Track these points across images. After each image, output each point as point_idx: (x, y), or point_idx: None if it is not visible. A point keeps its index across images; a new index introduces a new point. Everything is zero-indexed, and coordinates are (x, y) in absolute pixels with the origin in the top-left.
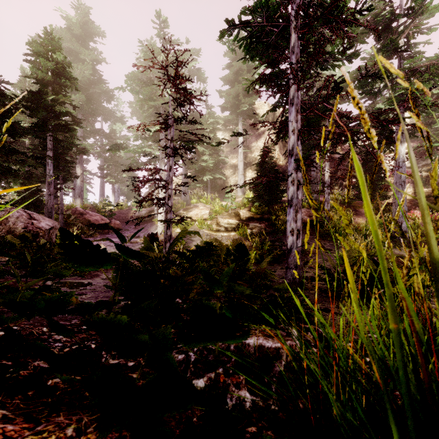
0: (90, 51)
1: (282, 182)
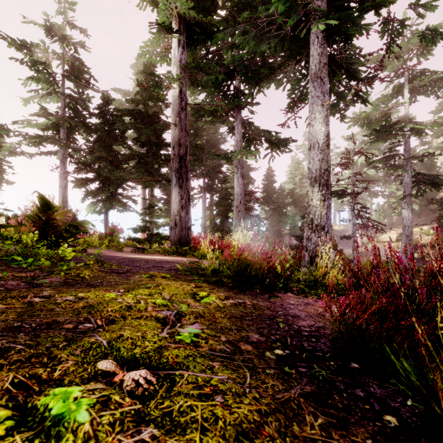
0: None
1: None
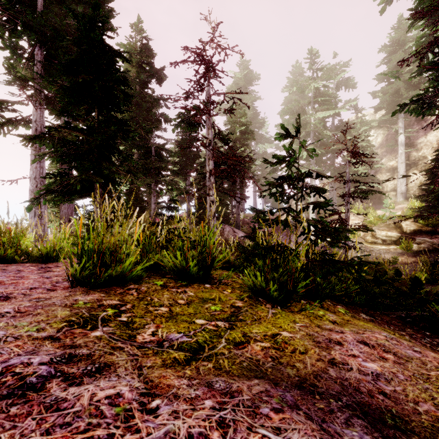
0: (250, 95)
1: None
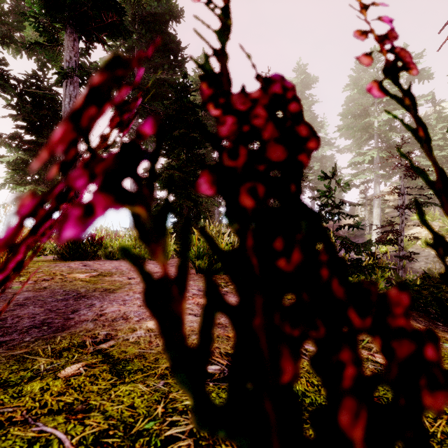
0: (307, 100)
1: None
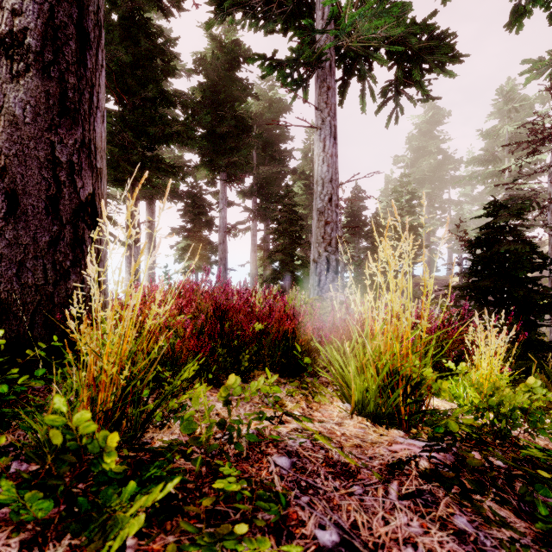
0: (436, 140)
1: None
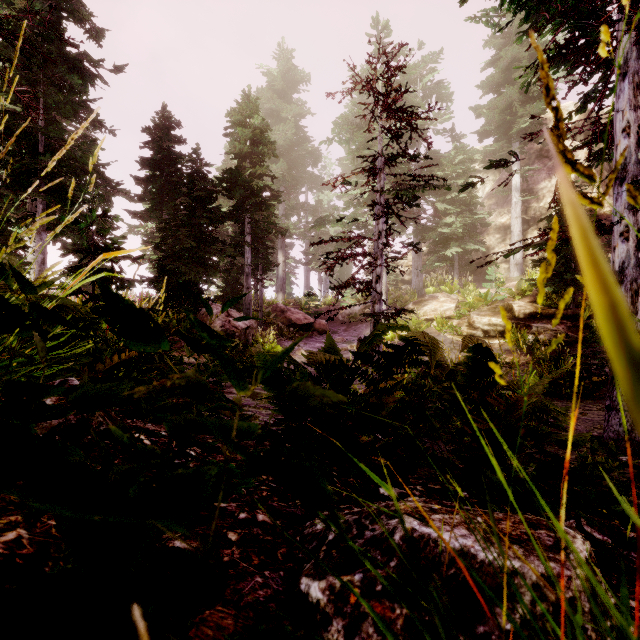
0: (293, 105)
1: (608, 247)
